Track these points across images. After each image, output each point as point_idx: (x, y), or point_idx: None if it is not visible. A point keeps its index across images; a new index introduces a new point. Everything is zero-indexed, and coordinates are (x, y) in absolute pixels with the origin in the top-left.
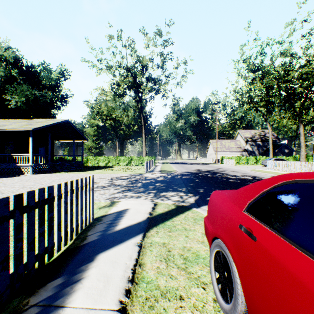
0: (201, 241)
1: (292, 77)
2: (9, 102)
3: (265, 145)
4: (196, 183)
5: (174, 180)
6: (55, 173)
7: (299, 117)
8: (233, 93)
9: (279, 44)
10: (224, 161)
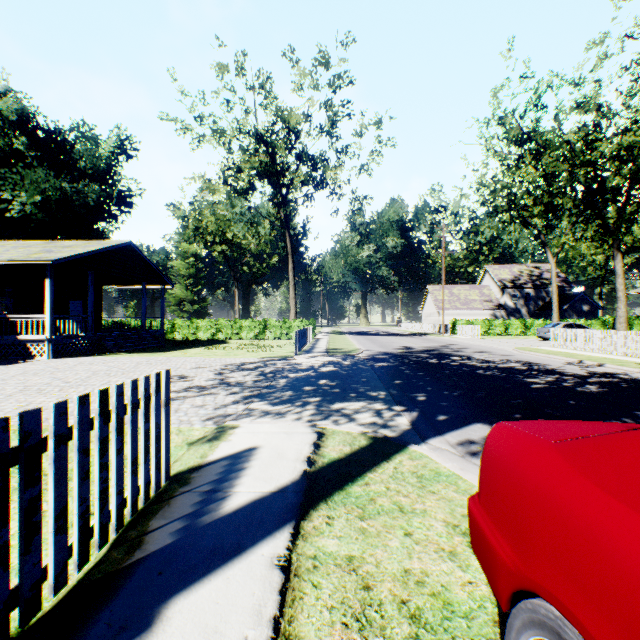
0: (450, 551)
1: (601, 155)
2: (8, 205)
3: (542, 296)
4: (407, 380)
5: (358, 373)
6: (102, 356)
7: (614, 239)
8: (476, 189)
9: (574, 85)
10: (459, 329)
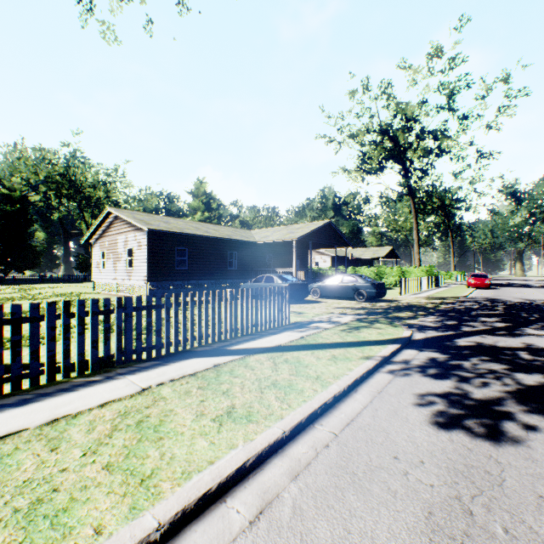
0: None
1: None
2: None
3: None
4: None
5: None
6: None
7: None
8: None
9: None
10: None
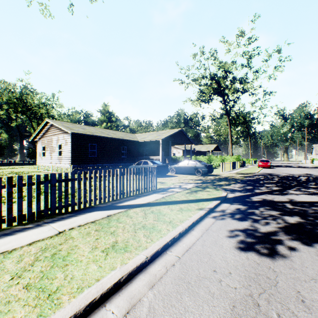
0: None
1: None
2: None
3: None
4: None
5: None
6: None
7: None
8: None
9: None
10: (314, 161)
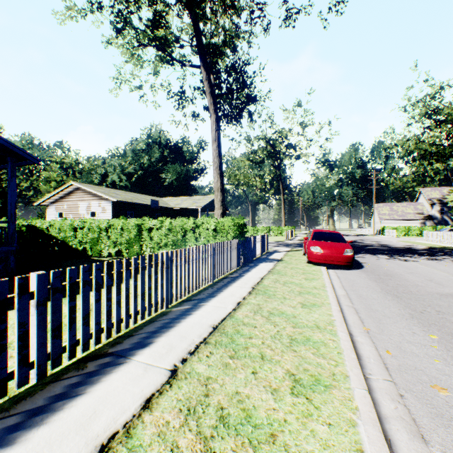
0: None
1: None
2: (164, 179)
3: None
4: None
5: None
6: None
7: None
8: (400, 145)
9: None
10: (386, 232)
